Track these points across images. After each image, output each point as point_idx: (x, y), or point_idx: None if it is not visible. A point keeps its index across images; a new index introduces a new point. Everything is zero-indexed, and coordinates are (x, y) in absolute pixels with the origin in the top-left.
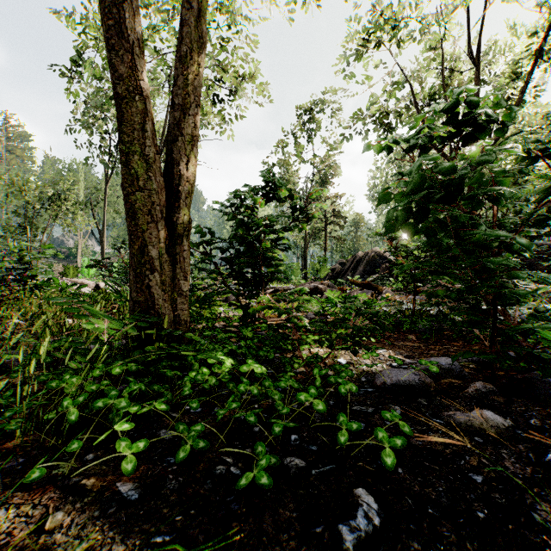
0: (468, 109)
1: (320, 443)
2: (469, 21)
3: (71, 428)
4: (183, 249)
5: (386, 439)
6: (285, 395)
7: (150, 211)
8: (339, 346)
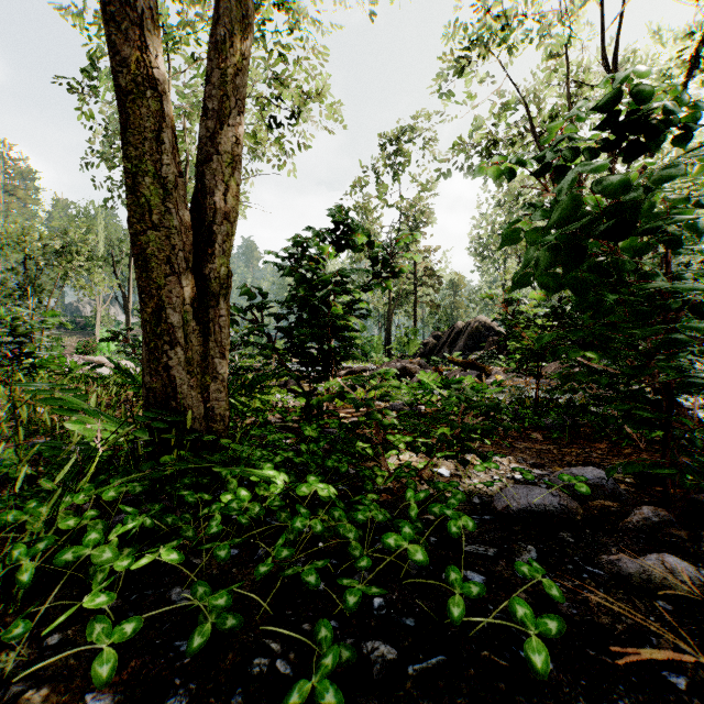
0: (632, 108)
1: (419, 613)
2: (603, 20)
3: (36, 585)
4: (220, 314)
5: (532, 620)
6: (364, 532)
7: (169, 258)
8: (441, 453)
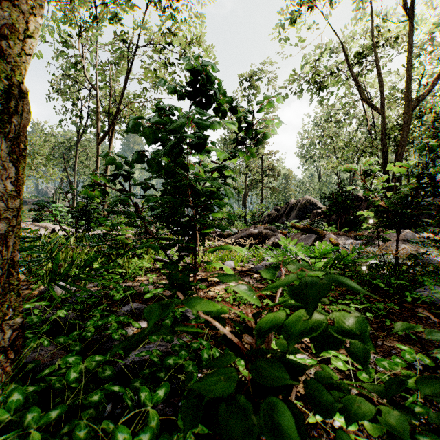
0: None
1: None
2: None
3: None
4: None
5: None
6: None
7: None
8: None
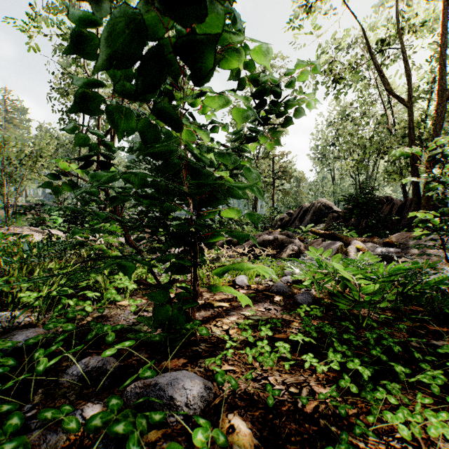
0: None
1: None
2: None
3: None
4: None
5: None
6: None
7: None
8: None
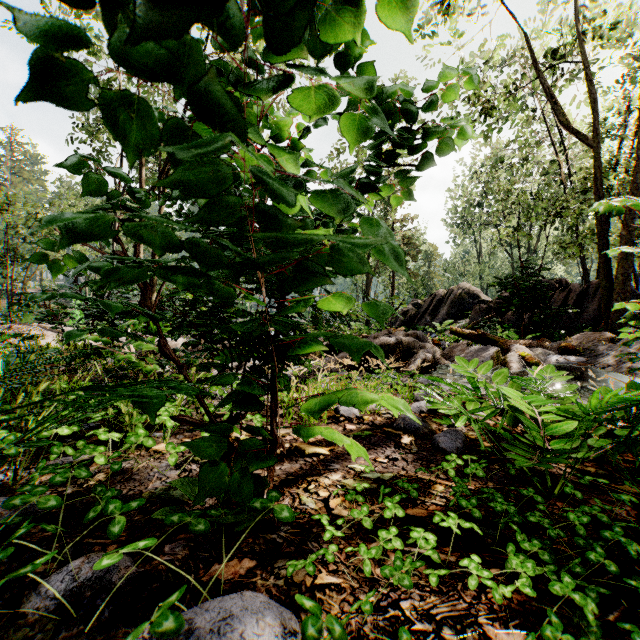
0: None
1: None
2: None
3: None
4: None
5: None
6: None
7: None
8: None
